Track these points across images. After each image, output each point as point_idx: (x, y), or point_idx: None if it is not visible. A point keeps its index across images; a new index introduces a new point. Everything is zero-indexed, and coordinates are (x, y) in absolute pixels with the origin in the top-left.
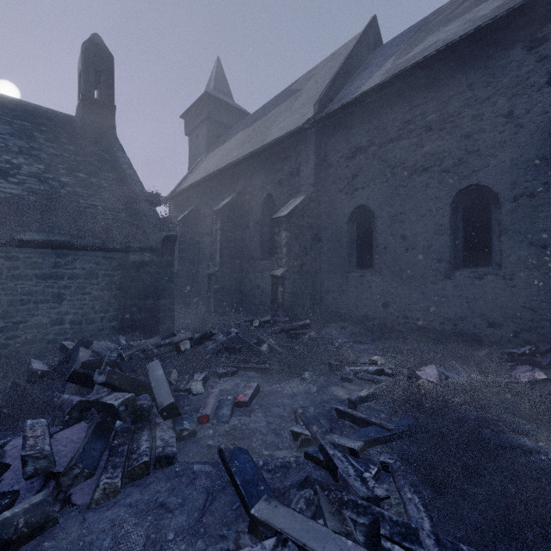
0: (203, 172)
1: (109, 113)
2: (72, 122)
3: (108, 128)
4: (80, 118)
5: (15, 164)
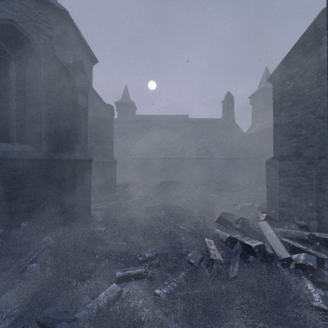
0: (262, 124)
1: (233, 115)
2: (223, 121)
3: (233, 120)
4: (225, 119)
5: (221, 139)
